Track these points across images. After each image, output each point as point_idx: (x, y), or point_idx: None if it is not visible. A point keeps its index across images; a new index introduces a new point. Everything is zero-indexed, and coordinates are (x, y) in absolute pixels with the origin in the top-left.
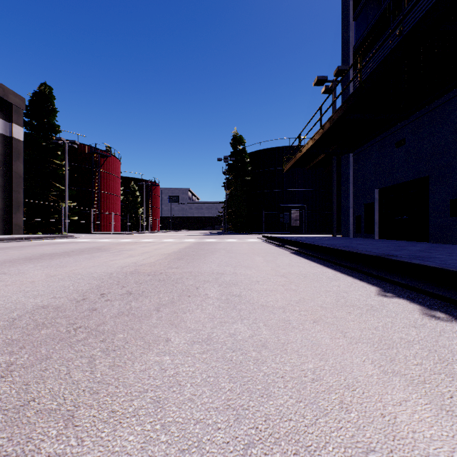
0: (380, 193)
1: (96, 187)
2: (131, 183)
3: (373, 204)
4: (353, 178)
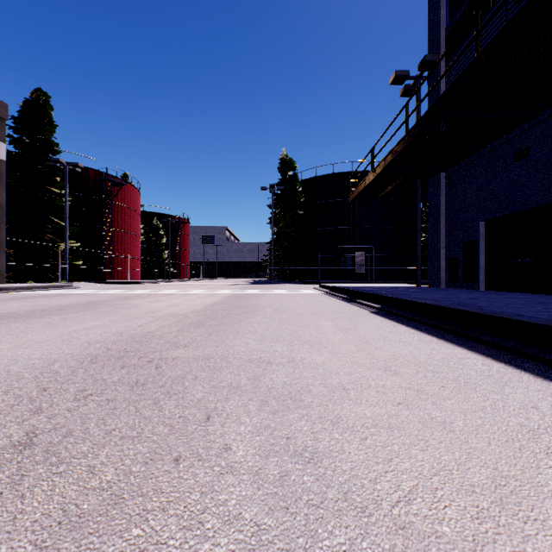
0: (487, 227)
1: (108, 223)
2: (154, 219)
3: (476, 242)
4: (446, 208)
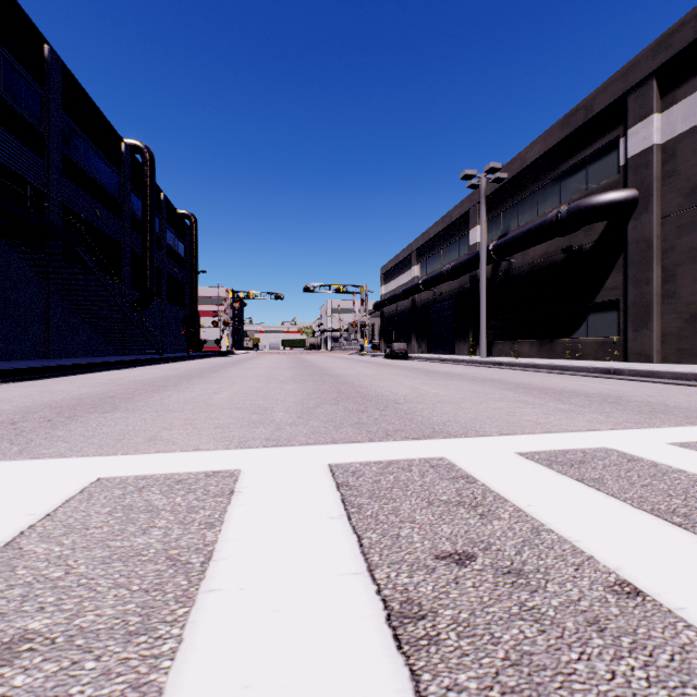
0: None
1: None
2: None
3: None
4: None
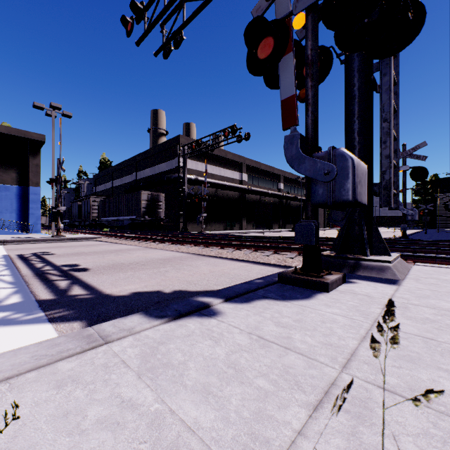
0: None
1: None
2: None
3: None
4: None
